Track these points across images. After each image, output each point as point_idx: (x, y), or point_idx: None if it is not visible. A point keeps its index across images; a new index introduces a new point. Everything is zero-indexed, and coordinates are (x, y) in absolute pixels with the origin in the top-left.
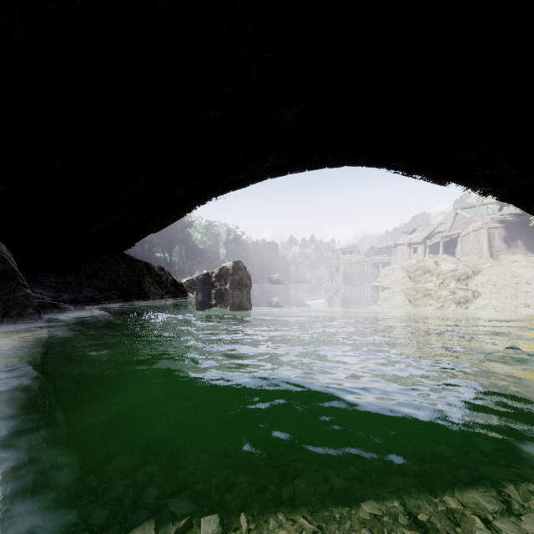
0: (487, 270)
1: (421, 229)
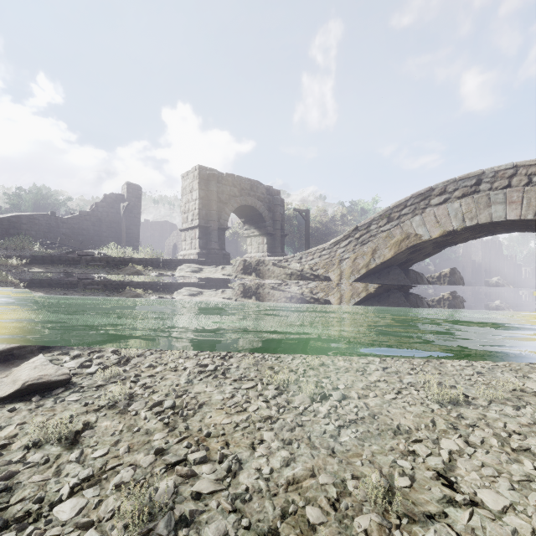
0: None
1: None
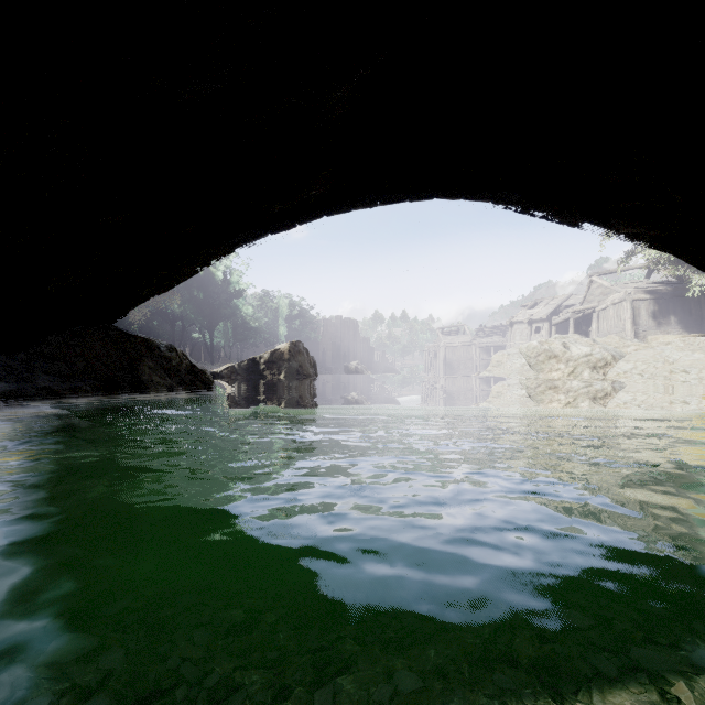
0: (632, 355)
1: (546, 301)
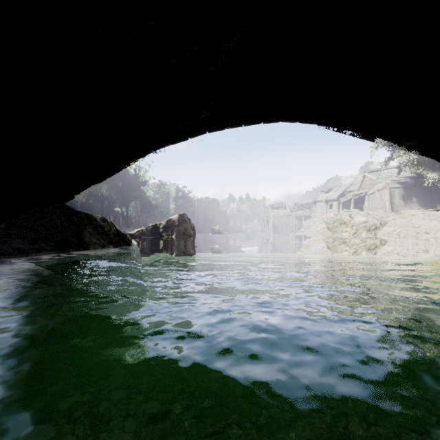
0: (392, 222)
1: (336, 188)
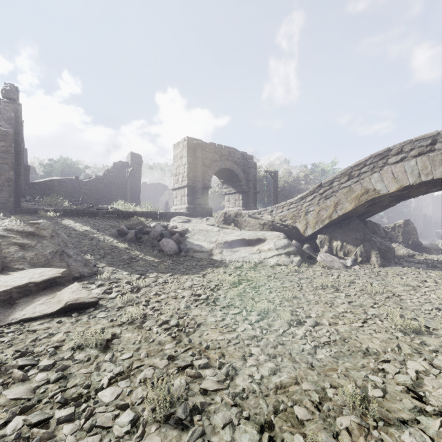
0: None
1: None
